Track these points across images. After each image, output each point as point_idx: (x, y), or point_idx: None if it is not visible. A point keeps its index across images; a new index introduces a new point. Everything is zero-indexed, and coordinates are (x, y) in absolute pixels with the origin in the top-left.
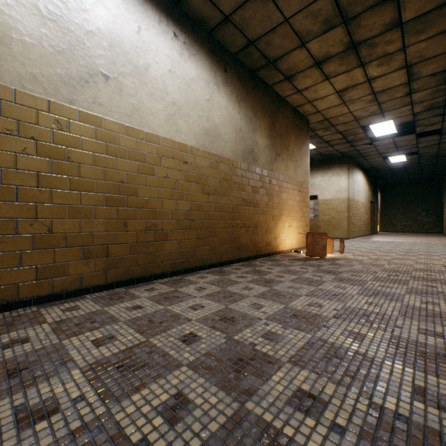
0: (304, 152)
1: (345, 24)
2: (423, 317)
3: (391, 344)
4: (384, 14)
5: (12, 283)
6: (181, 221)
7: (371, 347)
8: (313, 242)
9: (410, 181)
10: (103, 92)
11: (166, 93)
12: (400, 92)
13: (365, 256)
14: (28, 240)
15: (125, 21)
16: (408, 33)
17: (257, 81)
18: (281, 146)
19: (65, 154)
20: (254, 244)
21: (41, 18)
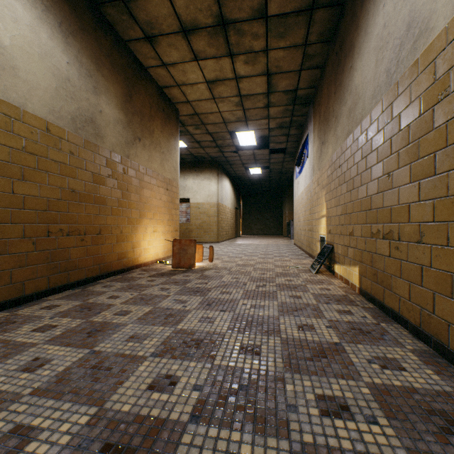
0: (173, 145)
1: None
2: (310, 362)
3: None
4: None
5: None
6: None
7: None
8: (181, 251)
9: (263, 192)
10: None
11: None
12: (261, 102)
13: (233, 262)
14: None
15: None
16: (271, 33)
17: (103, 21)
18: (142, 129)
19: None
20: (97, 259)
21: None
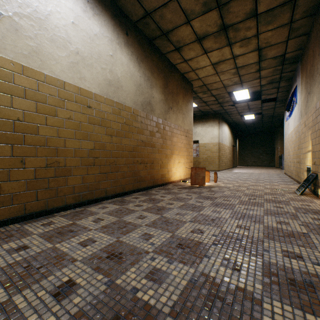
0: (189, 107)
1: (219, 8)
2: (282, 237)
3: (265, 273)
4: (246, 5)
5: None
6: (85, 159)
7: (249, 279)
8: (195, 174)
9: (256, 132)
10: None
11: (69, 42)
12: (253, 68)
13: (231, 183)
14: None
15: None
16: (260, 23)
17: (154, 48)
18: (172, 102)
19: None
20: (151, 177)
21: None
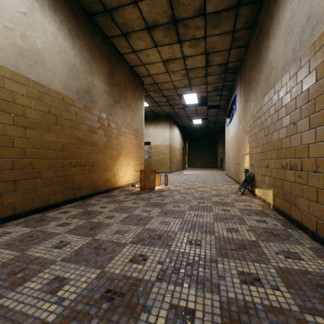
0: (139, 105)
1: None
2: (235, 251)
3: (225, 323)
4: None
5: None
6: None
7: None
8: (145, 178)
9: (203, 137)
10: None
11: None
12: (201, 73)
13: (181, 186)
14: None
15: None
16: (208, 25)
17: (95, 26)
18: (120, 95)
19: None
20: (92, 183)
21: None
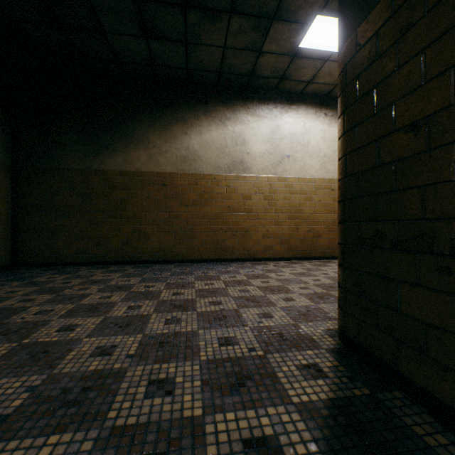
0: None
1: None
2: None
3: None
4: None
5: (256, 251)
6: (329, 227)
7: None
8: None
9: None
10: (287, 164)
11: (319, 152)
12: None
13: None
14: (260, 234)
15: (297, 124)
16: None
17: None
18: None
19: (272, 198)
20: None
21: (264, 143)
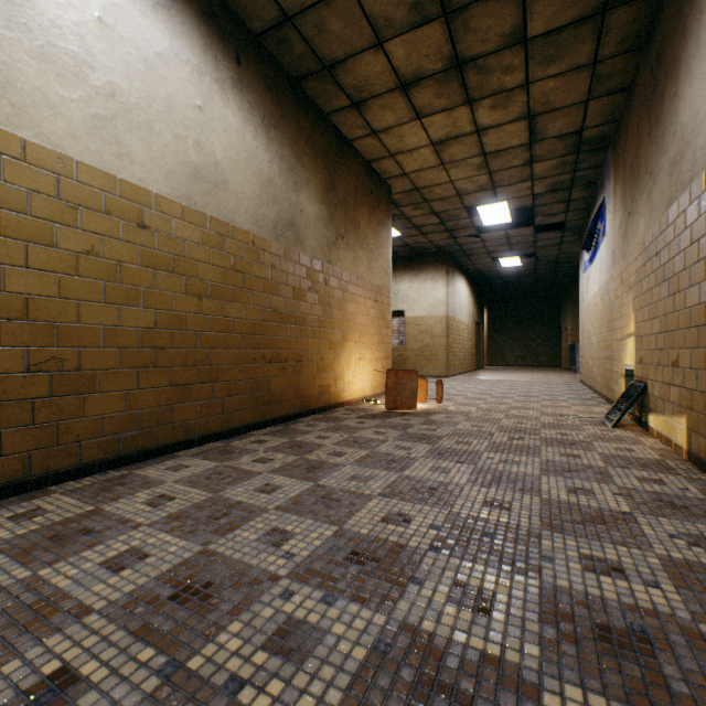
0: (383, 237)
1: (447, 19)
2: (579, 525)
3: (546, 614)
4: (503, 16)
5: None
6: (132, 351)
7: (511, 632)
8: (396, 386)
9: (524, 295)
10: None
11: (89, 67)
12: (518, 158)
13: (473, 405)
14: None
15: None
16: (534, 59)
17: (303, 99)
18: (345, 223)
19: None
20: (297, 393)
21: None
